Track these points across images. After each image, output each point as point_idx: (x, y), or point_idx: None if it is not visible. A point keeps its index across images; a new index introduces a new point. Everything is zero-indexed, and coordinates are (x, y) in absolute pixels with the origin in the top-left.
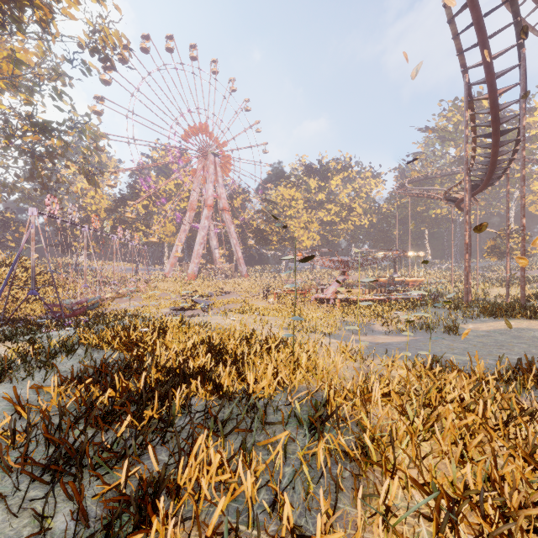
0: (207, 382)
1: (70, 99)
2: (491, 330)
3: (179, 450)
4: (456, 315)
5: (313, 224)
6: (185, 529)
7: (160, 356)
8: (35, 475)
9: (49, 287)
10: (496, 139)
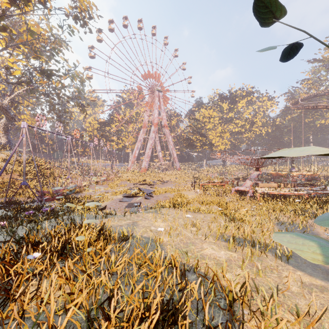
0: None
1: (63, 54)
2: None
3: None
4: None
5: (226, 133)
6: None
7: None
8: None
9: (52, 177)
10: None
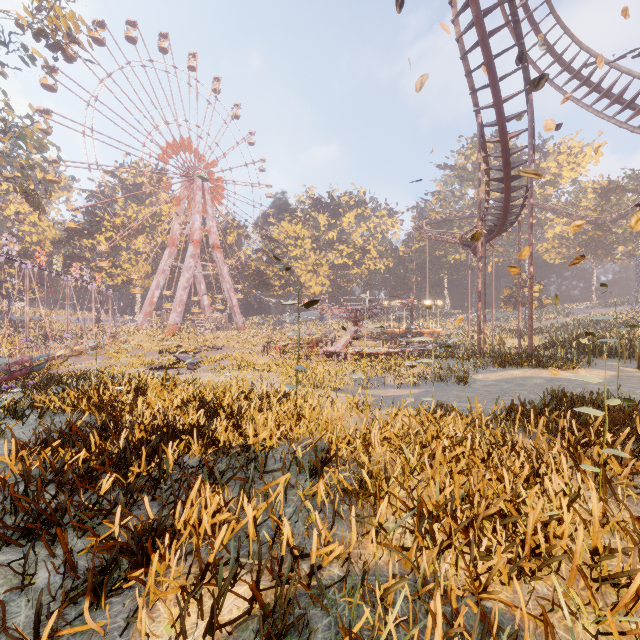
0: (200, 439)
1: (3, 93)
2: (499, 380)
3: (175, 497)
4: (468, 366)
5: (323, 267)
6: (184, 567)
7: (142, 415)
8: (7, 536)
9: None
10: (508, 184)
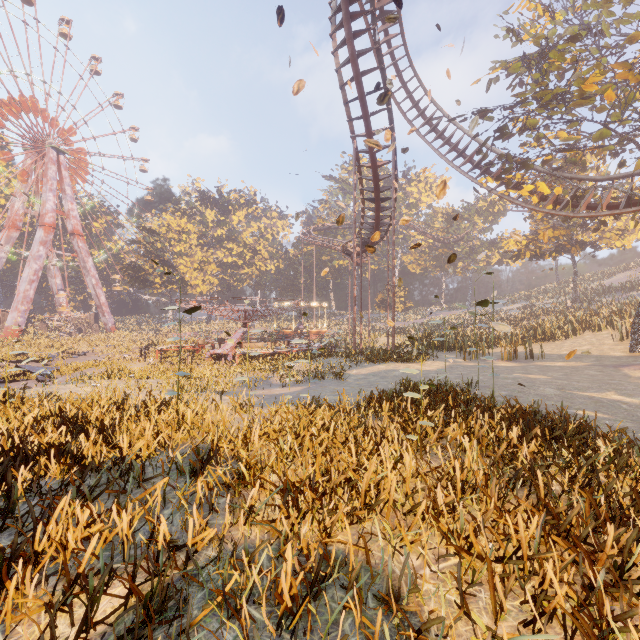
0: (62, 458)
1: None
2: (368, 374)
3: (34, 520)
4: (345, 363)
5: (211, 265)
6: (48, 587)
7: None
8: None
9: None
10: (378, 204)
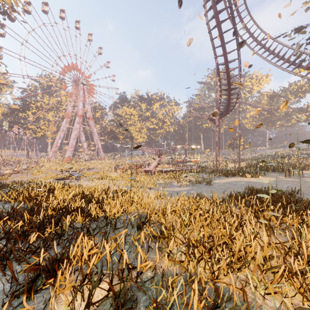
0: (82, 214)
1: None
2: (225, 182)
3: (69, 242)
4: (211, 176)
5: (144, 129)
6: (74, 276)
7: (52, 203)
8: None
9: None
10: (229, 92)
